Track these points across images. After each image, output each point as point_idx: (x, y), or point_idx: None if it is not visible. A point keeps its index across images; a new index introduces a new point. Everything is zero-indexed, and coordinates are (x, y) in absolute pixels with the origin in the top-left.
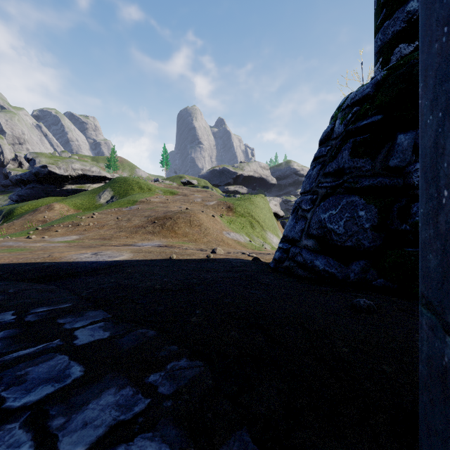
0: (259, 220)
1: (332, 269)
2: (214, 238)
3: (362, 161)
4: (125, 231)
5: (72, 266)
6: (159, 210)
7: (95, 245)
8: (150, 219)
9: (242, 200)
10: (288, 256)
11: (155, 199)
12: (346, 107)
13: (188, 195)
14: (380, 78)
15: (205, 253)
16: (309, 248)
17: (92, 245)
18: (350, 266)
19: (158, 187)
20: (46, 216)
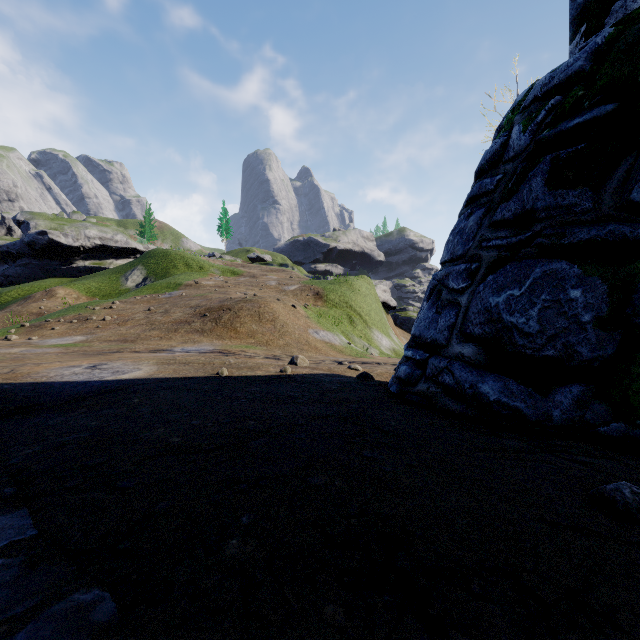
0: (361, 312)
1: (515, 401)
2: (296, 338)
3: (574, 194)
4: (159, 329)
5: (37, 392)
6: (213, 297)
7: (106, 351)
8: (198, 311)
9: (337, 283)
10: (425, 374)
11: (209, 281)
12: (533, 101)
13: (258, 276)
14: (601, 41)
15: (279, 365)
16: (465, 360)
17: (102, 350)
18: (552, 396)
19: (214, 264)
20: (42, 307)
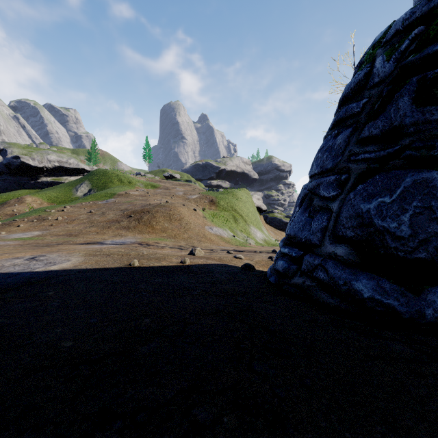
0: (242, 214)
1: (388, 299)
2: (196, 233)
3: None
4: (96, 226)
5: None
6: (137, 203)
7: (54, 243)
8: (126, 213)
9: (225, 193)
10: (300, 269)
11: (135, 192)
12: (394, 35)
13: (170, 188)
14: None
15: (181, 255)
16: (338, 259)
17: (51, 242)
18: (424, 296)
19: (139, 180)
20: (15, 210)
